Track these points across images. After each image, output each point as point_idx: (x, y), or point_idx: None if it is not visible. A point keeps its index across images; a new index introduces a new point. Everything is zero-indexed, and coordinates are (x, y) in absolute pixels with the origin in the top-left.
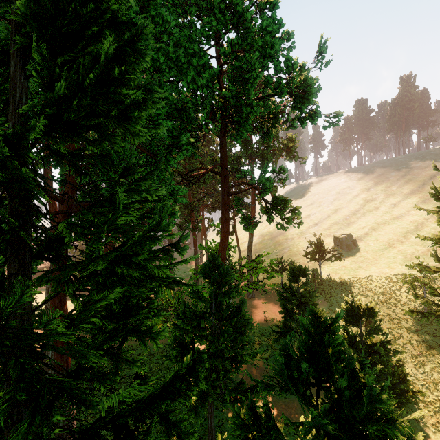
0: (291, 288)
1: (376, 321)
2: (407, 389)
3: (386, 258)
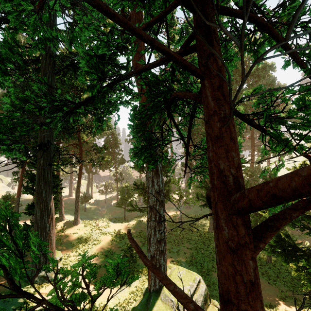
0: None
1: None
2: None
3: None
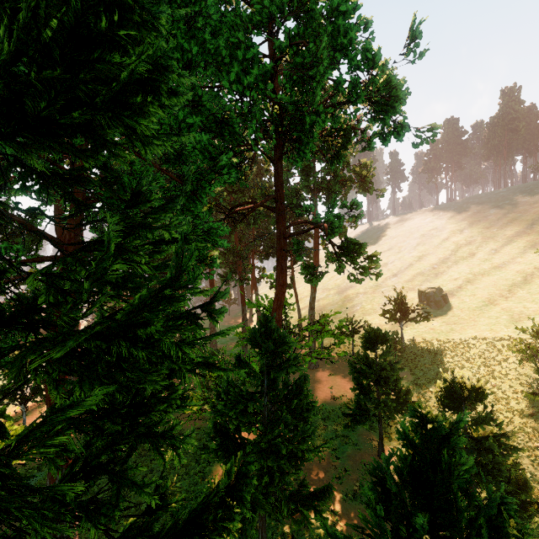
0: (367, 358)
1: (486, 407)
2: (529, 500)
3: (486, 319)
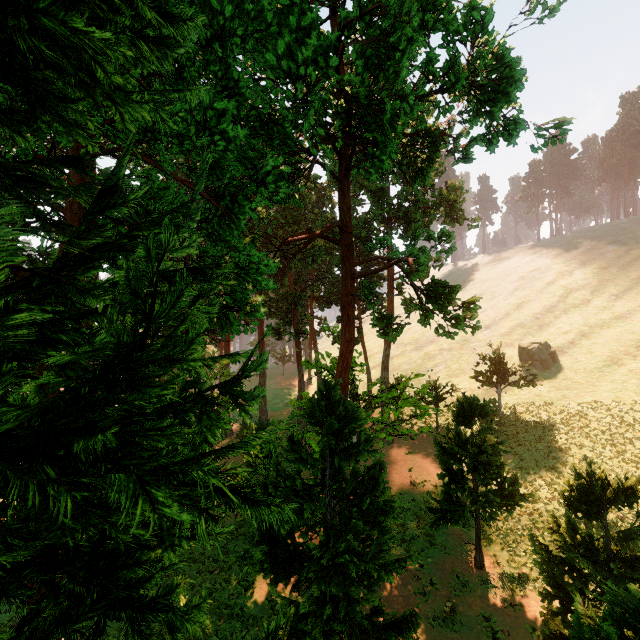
0: (459, 435)
1: (639, 515)
2: None
3: (609, 383)
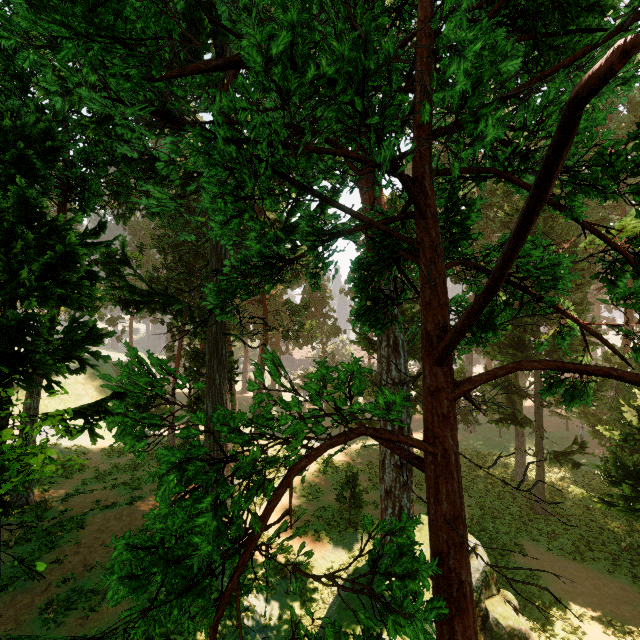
0: None
1: None
2: None
3: None
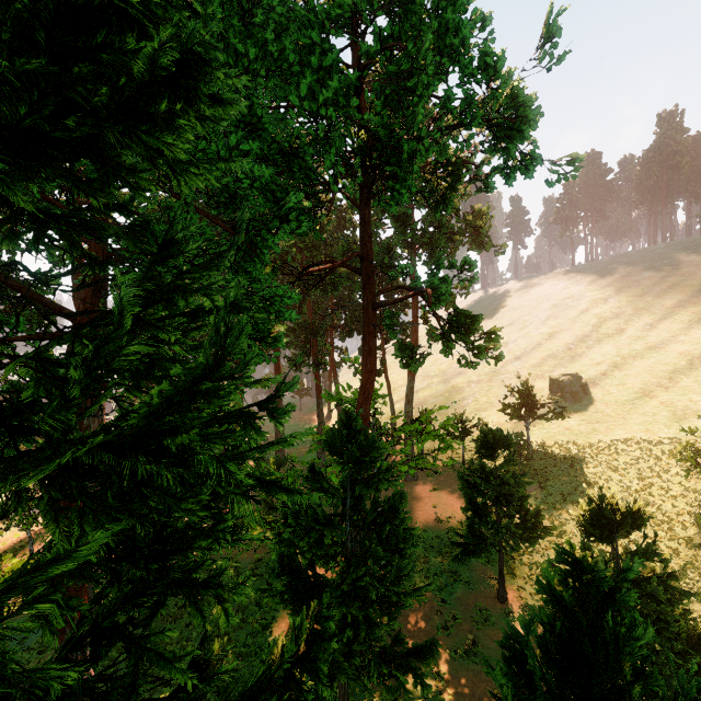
0: (483, 468)
1: (646, 536)
2: None
3: (639, 416)
